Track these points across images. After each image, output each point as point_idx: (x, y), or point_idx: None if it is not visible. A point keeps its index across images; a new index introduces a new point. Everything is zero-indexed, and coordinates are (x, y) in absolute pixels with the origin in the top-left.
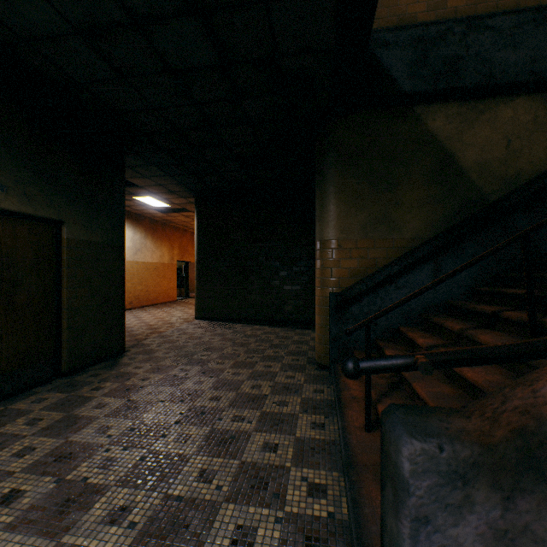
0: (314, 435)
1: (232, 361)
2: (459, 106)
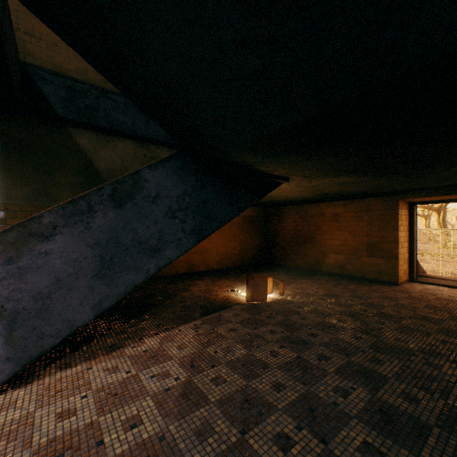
0: None
1: None
2: (97, 135)
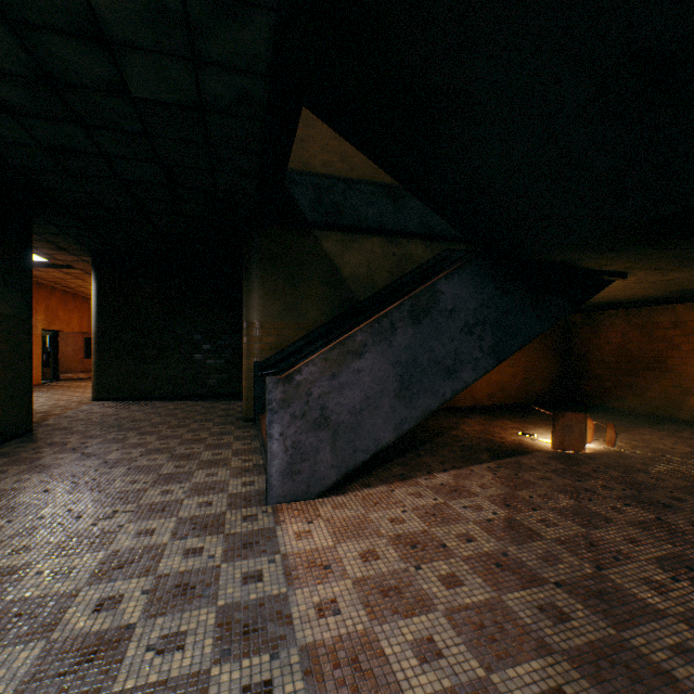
0: (245, 447)
1: (167, 426)
2: (342, 236)
